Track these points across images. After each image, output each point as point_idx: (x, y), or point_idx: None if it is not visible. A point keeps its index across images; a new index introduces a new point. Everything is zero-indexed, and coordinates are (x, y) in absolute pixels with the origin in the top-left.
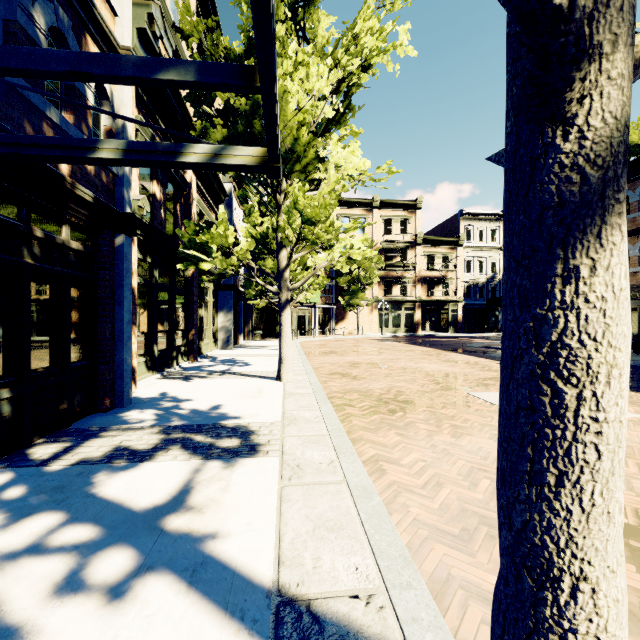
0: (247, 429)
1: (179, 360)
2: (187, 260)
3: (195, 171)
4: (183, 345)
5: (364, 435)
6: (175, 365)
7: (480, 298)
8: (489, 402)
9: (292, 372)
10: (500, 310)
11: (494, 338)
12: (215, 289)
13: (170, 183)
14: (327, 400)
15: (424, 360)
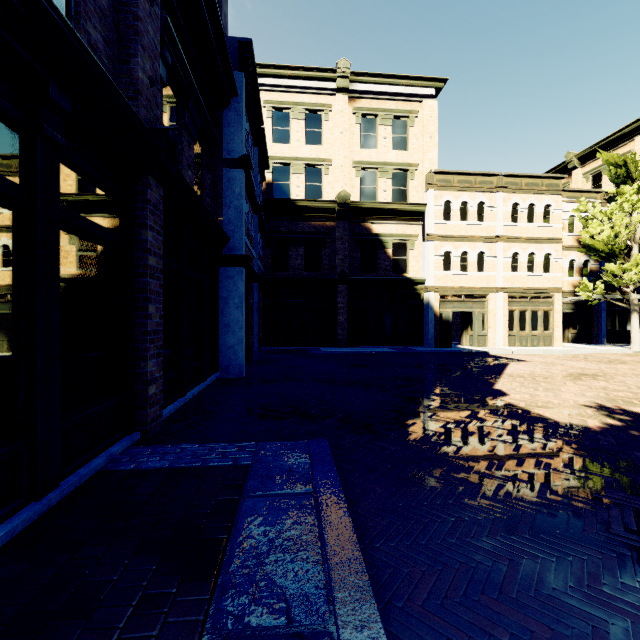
0: None
1: None
2: None
3: None
4: None
5: None
6: None
7: None
8: None
9: None
10: None
11: None
12: None
13: None
14: None
15: None
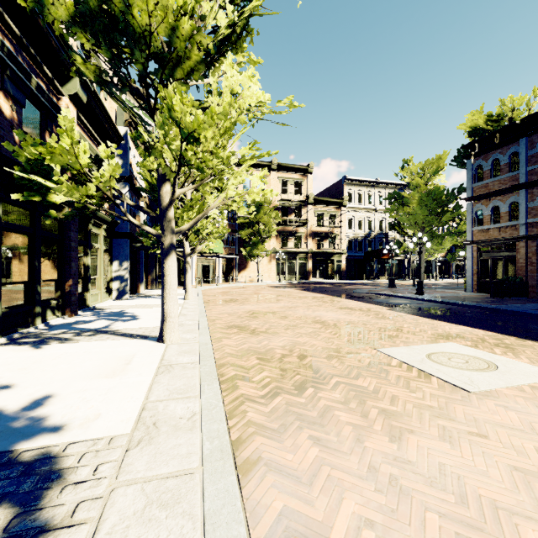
0: (53, 466)
1: (48, 316)
2: None
3: (74, 100)
4: (56, 298)
5: (263, 448)
6: (39, 323)
7: (359, 251)
8: (405, 363)
9: (178, 331)
10: (375, 261)
11: (372, 284)
12: (108, 236)
13: (34, 105)
14: (214, 375)
15: (321, 307)
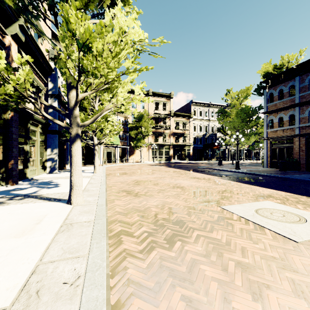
0: None
1: None
2: (2, 104)
3: (15, 39)
4: (1, 172)
5: None
6: None
7: (200, 144)
8: (242, 217)
9: (82, 196)
10: (209, 150)
11: (208, 163)
12: (43, 132)
13: None
14: (103, 233)
15: (179, 177)
